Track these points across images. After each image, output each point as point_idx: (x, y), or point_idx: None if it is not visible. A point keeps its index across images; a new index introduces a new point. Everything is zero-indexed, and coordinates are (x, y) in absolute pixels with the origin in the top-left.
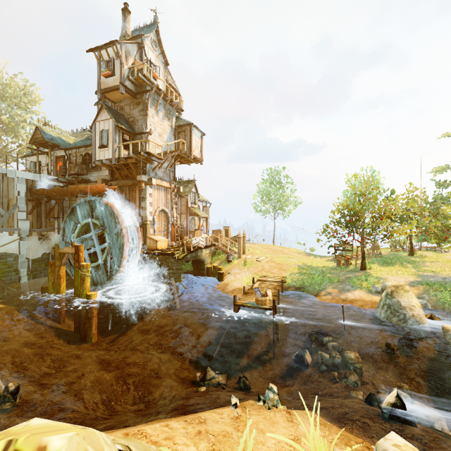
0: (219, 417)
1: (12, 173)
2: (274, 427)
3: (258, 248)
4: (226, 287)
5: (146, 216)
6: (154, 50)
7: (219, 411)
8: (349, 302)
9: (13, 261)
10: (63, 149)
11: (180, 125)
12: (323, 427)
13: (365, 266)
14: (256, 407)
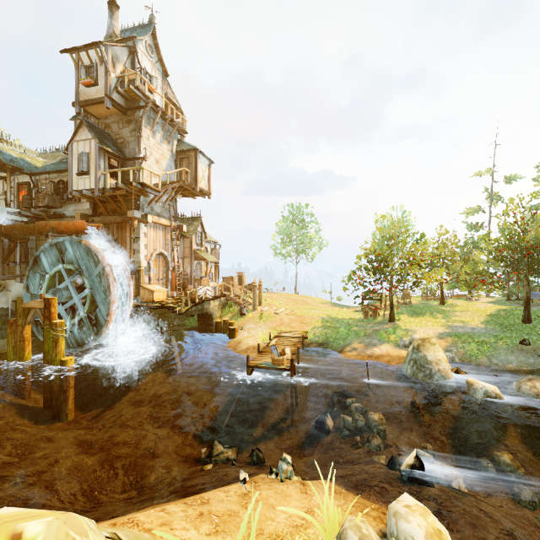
0: (225, 495)
1: None
2: (286, 501)
3: (278, 298)
4: (238, 345)
5: (140, 261)
6: (150, 56)
7: (225, 488)
8: (376, 358)
9: None
10: (28, 174)
11: (183, 150)
12: (339, 496)
13: (394, 317)
14: (268, 481)
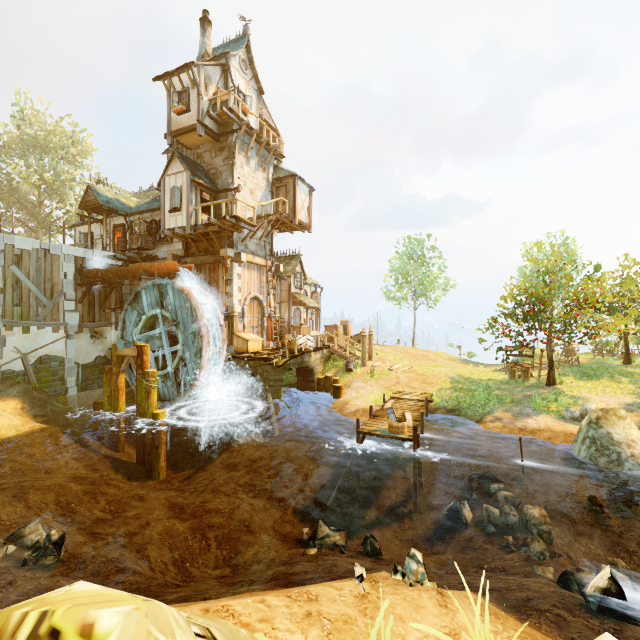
0: (337, 594)
1: (57, 249)
2: (419, 613)
3: (391, 352)
4: (345, 406)
5: (233, 306)
6: (244, 73)
7: (337, 584)
8: (530, 433)
9: (59, 366)
10: (123, 215)
11: (280, 178)
12: (493, 618)
13: (554, 379)
14: (392, 582)
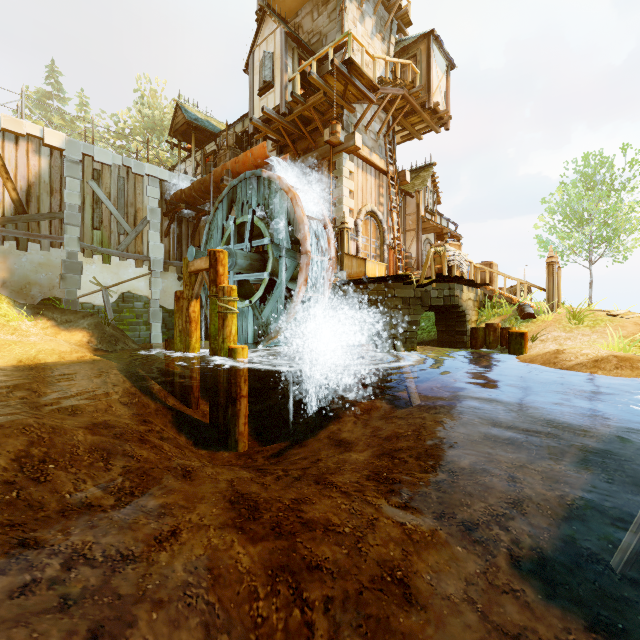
0: None
1: (140, 168)
2: None
3: None
4: (558, 356)
5: (343, 214)
6: None
7: None
8: None
9: (143, 308)
10: (212, 137)
11: (406, 46)
12: None
13: None
14: None
